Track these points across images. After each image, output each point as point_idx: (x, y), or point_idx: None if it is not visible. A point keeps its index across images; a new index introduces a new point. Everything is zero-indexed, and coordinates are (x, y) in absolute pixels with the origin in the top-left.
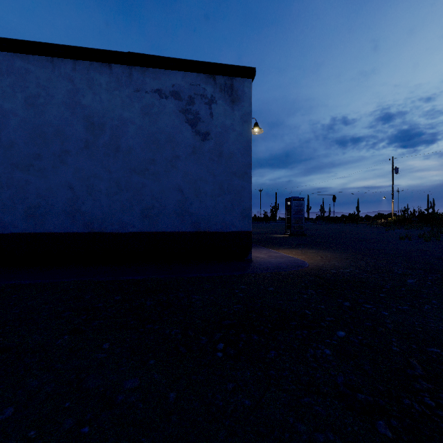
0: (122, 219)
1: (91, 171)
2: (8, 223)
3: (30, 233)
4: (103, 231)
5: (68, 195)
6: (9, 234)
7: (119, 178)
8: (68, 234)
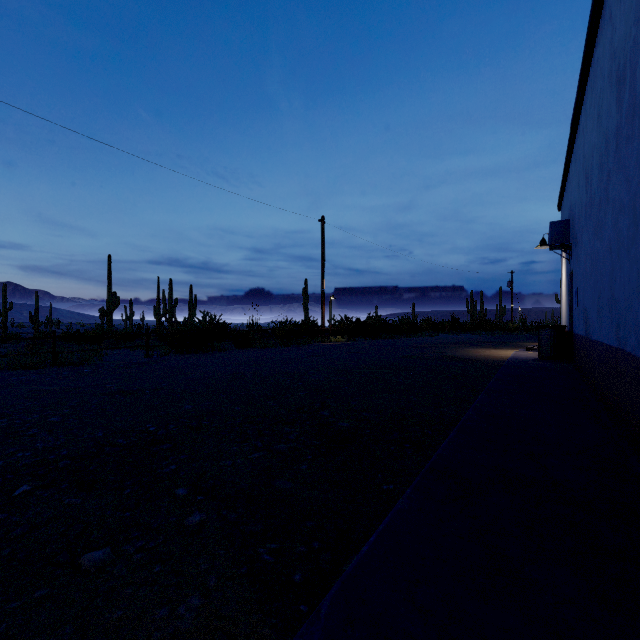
0: (636, 316)
1: (619, 198)
2: (593, 324)
3: (598, 342)
4: (625, 348)
5: (609, 266)
6: (593, 341)
7: (635, 192)
8: (609, 350)
